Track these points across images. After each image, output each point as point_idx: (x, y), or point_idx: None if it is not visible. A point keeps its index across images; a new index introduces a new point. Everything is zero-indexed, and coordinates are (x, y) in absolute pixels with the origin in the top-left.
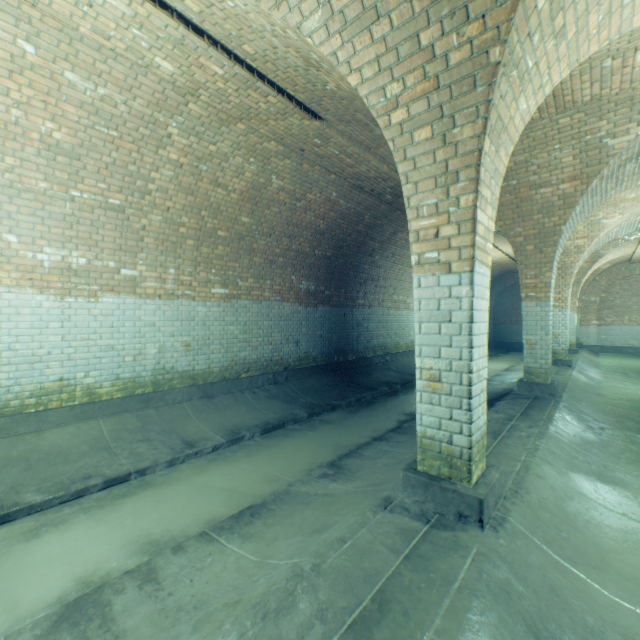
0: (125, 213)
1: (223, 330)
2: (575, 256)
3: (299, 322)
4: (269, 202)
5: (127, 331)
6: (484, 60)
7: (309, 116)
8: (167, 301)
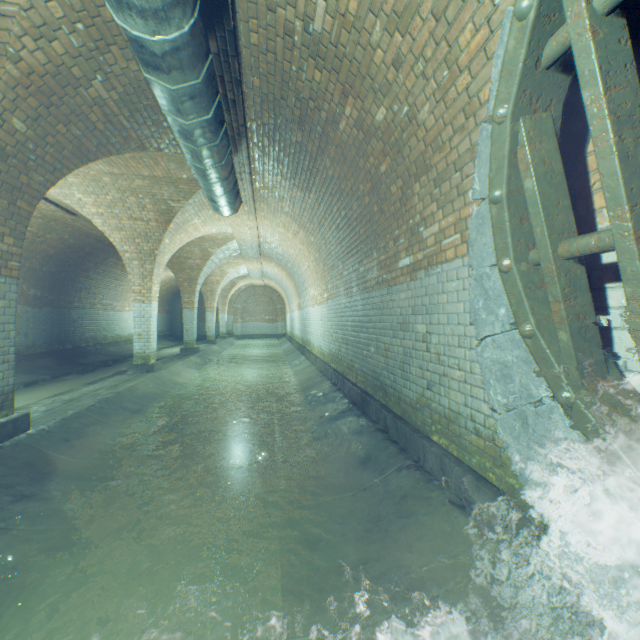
0: None
1: None
2: (217, 285)
3: (29, 319)
4: None
5: None
6: (154, 252)
7: (71, 215)
8: None
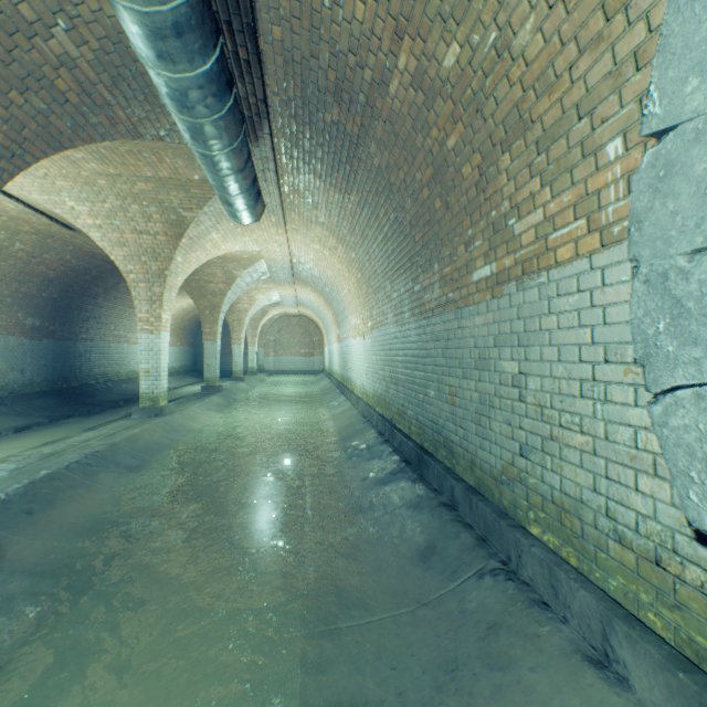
0: None
1: None
2: (245, 314)
3: (25, 353)
4: (8, 257)
5: None
6: (164, 273)
7: (69, 229)
8: None
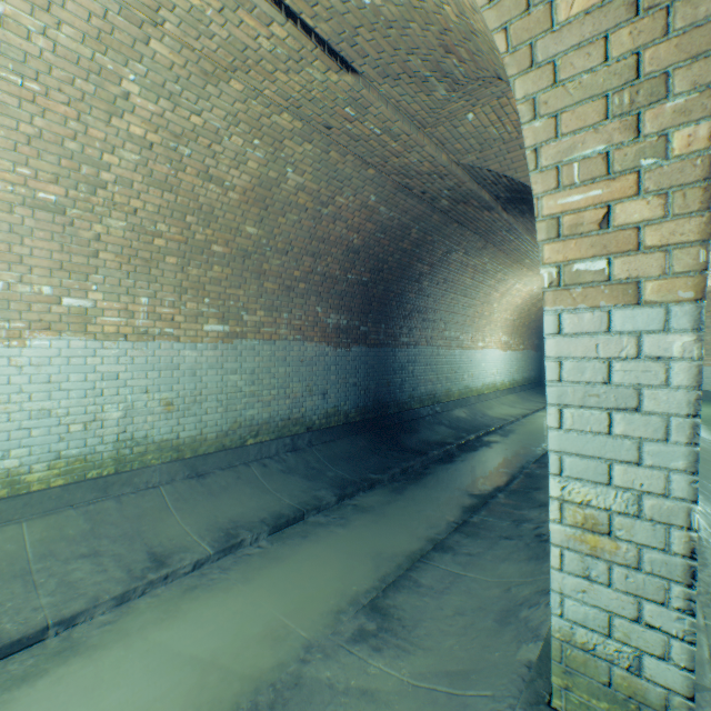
0: (66, 215)
1: (221, 381)
2: None
3: (326, 367)
4: (284, 206)
5: (73, 388)
6: None
7: (337, 64)
8: (137, 343)
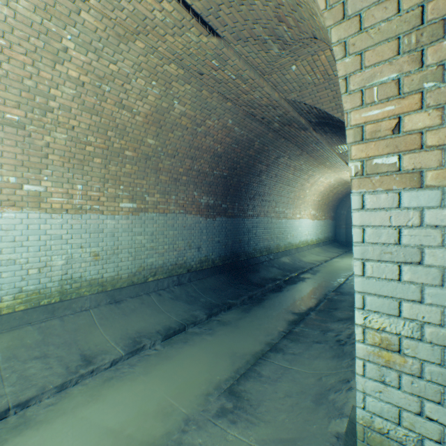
0: (25, 129)
1: (131, 240)
2: None
3: (200, 231)
4: (172, 126)
5: (31, 245)
6: None
7: (206, 30)
8: (75, 215)
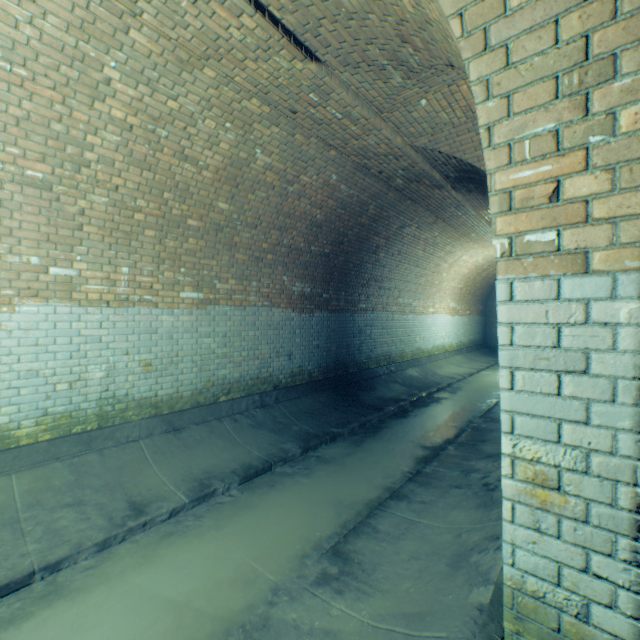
0: (52, 191)
1: (196, 344)
2: None
3: (292, 331)
4: (253, 184)
5: (59, 350)
6: None
7: (302, 53)
8: (118, 309)
